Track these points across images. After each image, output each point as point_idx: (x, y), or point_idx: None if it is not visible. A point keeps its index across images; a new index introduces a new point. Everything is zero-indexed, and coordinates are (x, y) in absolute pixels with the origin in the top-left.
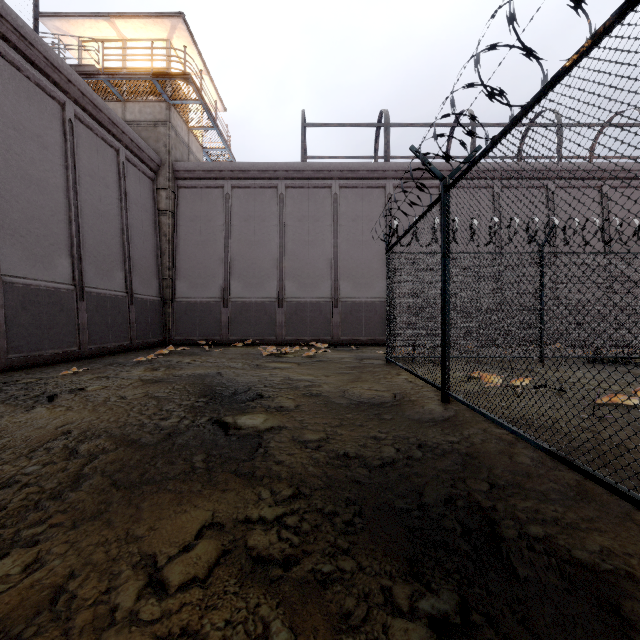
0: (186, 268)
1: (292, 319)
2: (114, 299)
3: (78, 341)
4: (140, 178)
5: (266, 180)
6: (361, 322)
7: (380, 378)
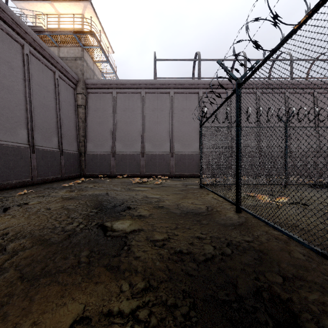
0: (92, 136)
1: (149, 163)
2: (52, 152)
3: (31, 175)
4: (67, 87)
5: (135, 89)
6: (185, 165)
7: (198, 196)
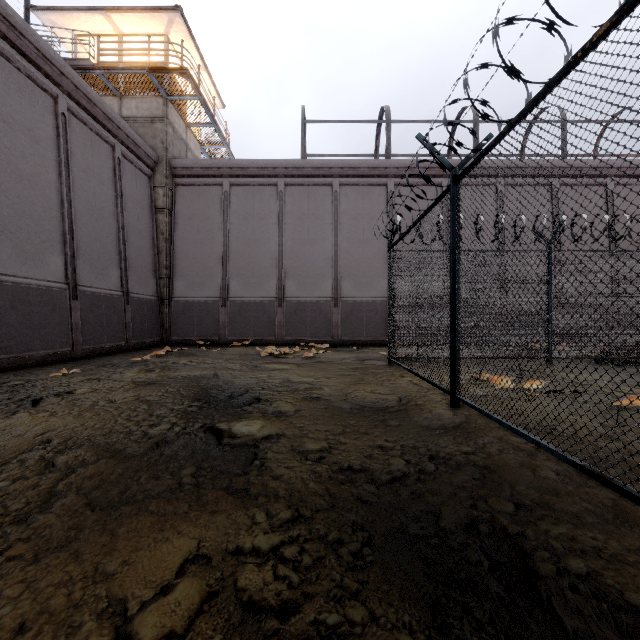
0: (184, 267)
1: (292, 319)
2: (109, 298)
3: (71, 341)
4: (136, 175)
5: (265, 177)
6: (362, 322)
7: (383, 380)
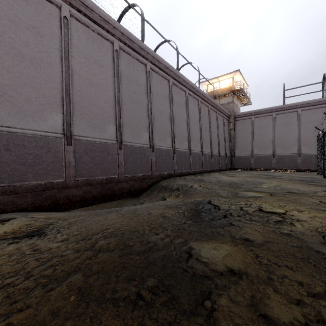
0: (238, 146)
1: (279, 161)
2: (223, 156)
3: (219, 167)
4: (226, 121)
5: (267, 113)
6: (312, 162)
7: (310, 175)
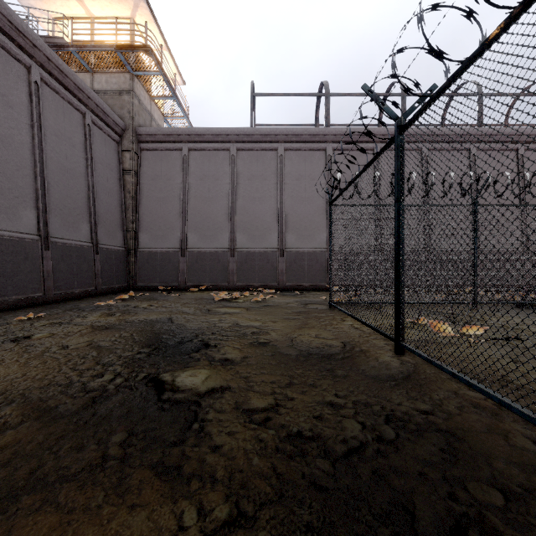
0: (148, 221)
1: (242, 267)
2: (79, 249)
3: (43, 287)
4: (106, 140)
5: (219, 143)
6: (304, 270)
7: (326, 324)
